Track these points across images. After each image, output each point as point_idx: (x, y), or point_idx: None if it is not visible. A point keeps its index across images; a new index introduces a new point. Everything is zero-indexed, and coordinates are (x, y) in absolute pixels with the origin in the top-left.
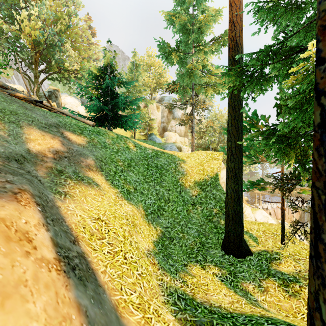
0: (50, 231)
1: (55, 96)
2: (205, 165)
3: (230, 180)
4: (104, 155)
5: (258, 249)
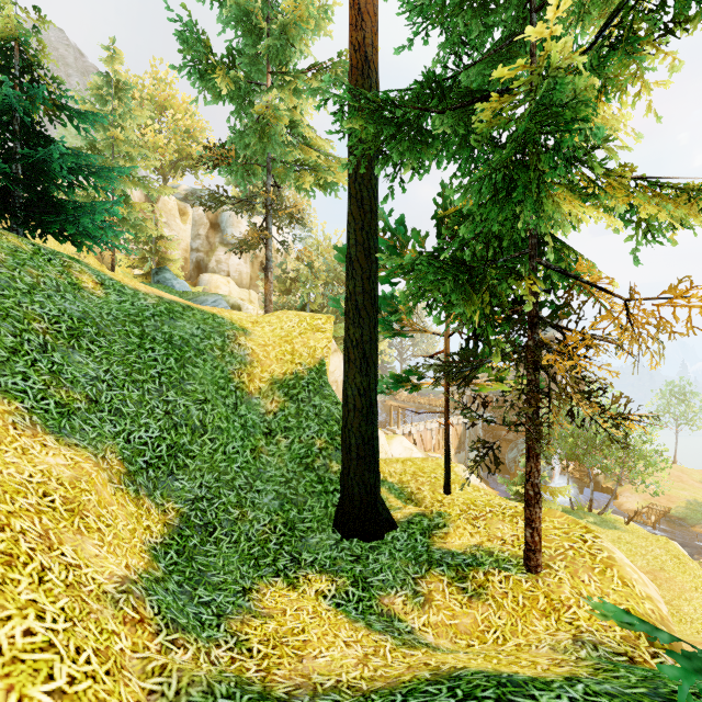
0: None
1: None
2: (297, 341)
3: (353, 367)
4: None
5: (407, 514)
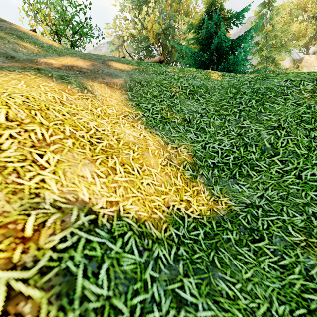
0: None
1: None
2: None
3: None
4: (150, 78)
5: None
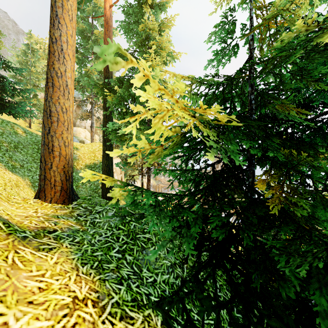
0: None
1: None
2: (97, 153)
3: (104, 158)
4: None
5: (124, 203)
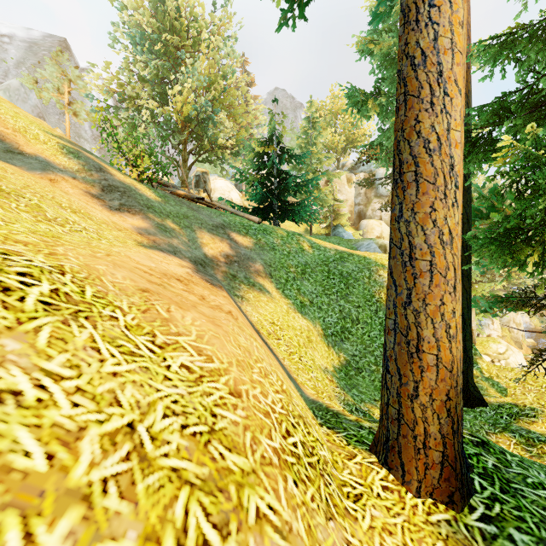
0: (245, 316)
1: (204, 181)
2: None
3: None
4: (273, 259)
5: (499, 401)
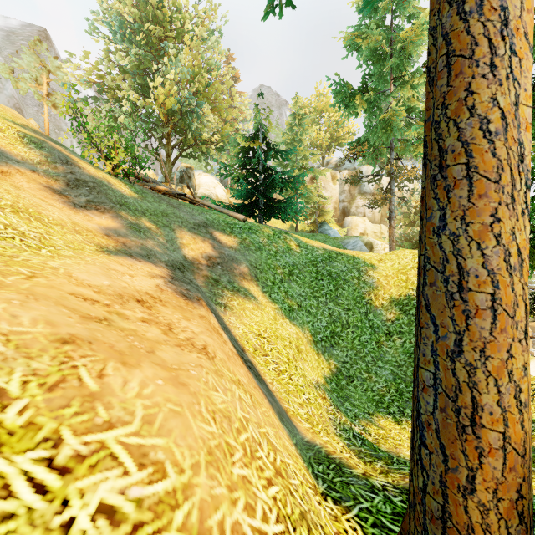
0: (227, 335)
1: (188, 176)
2: (410, 273)
3: None
4: (259, 259)
5: None
